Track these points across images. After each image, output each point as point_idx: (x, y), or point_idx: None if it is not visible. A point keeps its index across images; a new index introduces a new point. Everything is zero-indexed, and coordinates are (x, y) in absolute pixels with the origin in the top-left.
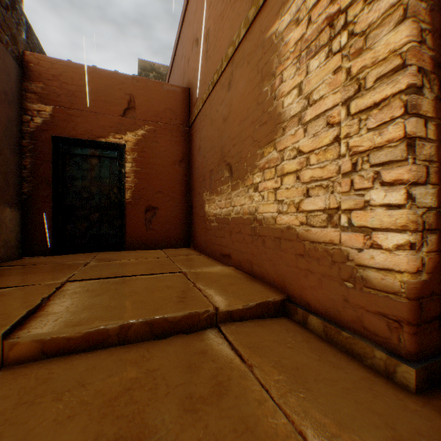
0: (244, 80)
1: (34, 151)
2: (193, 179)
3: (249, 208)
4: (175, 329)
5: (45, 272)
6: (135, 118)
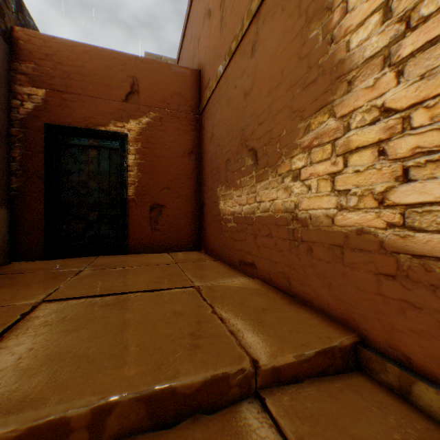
0: (276, 34)
1: (24, 140)
2: (204, 173)
3: (284, 203)
4: (189, 404)
5: (23, 285)
6: (139, 103)
